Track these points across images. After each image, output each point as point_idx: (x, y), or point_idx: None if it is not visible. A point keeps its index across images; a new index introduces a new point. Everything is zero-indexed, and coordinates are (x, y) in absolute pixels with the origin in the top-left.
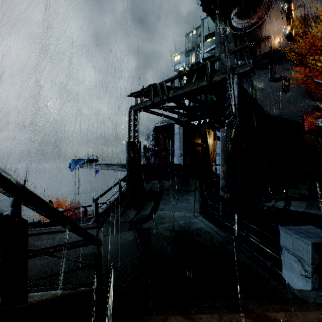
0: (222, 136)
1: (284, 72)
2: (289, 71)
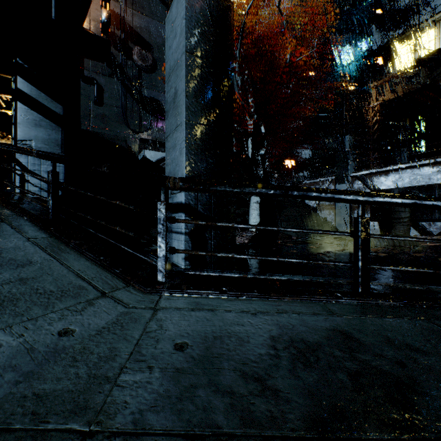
0: (190, 0)
1: (97, 75)
2: (103, 77)
